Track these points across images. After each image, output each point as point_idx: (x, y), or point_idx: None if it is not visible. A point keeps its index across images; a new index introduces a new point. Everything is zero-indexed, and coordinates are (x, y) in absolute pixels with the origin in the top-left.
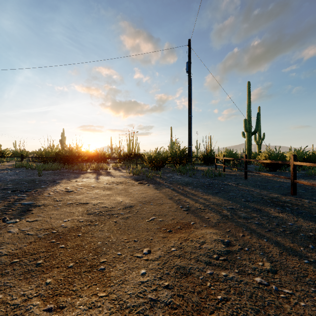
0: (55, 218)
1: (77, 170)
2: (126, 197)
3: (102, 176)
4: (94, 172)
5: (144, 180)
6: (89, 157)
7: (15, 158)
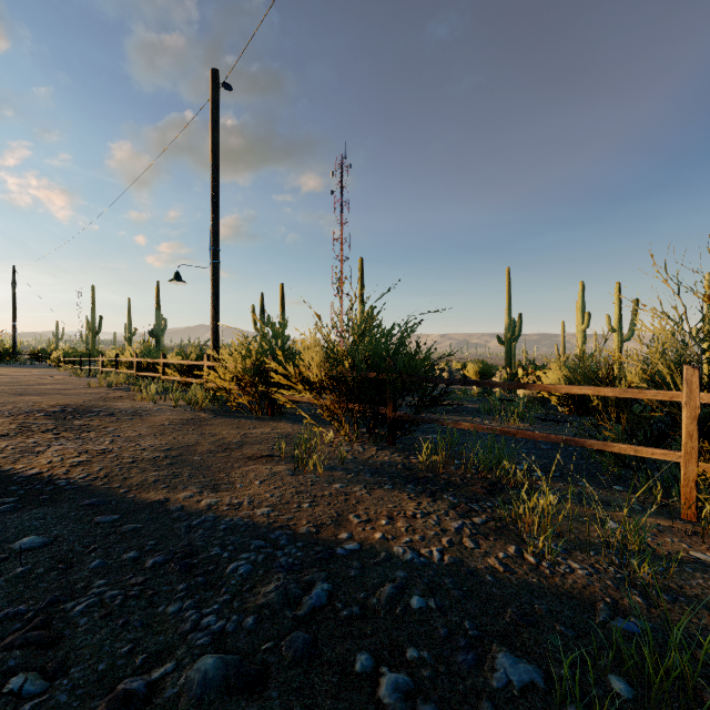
0: None
1: None
2: None
3: None
4: None
5: None
6: None
7: None
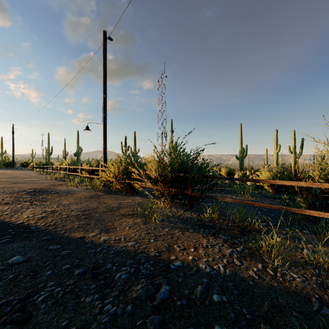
0: None
1: None
2: None
3: None
4: None
5: None
6: None
7: None
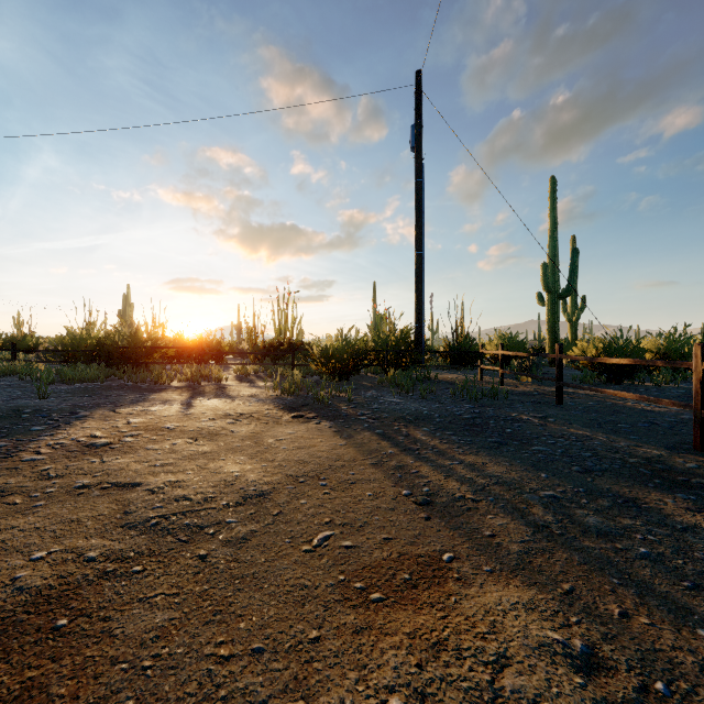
0: (6, 547)
1: (145, 382)
2: (252, 462)
3: (205, 397)
4: (187, 387)
5: (309, 408)
6: (183, 350)
7: (6, 352)
